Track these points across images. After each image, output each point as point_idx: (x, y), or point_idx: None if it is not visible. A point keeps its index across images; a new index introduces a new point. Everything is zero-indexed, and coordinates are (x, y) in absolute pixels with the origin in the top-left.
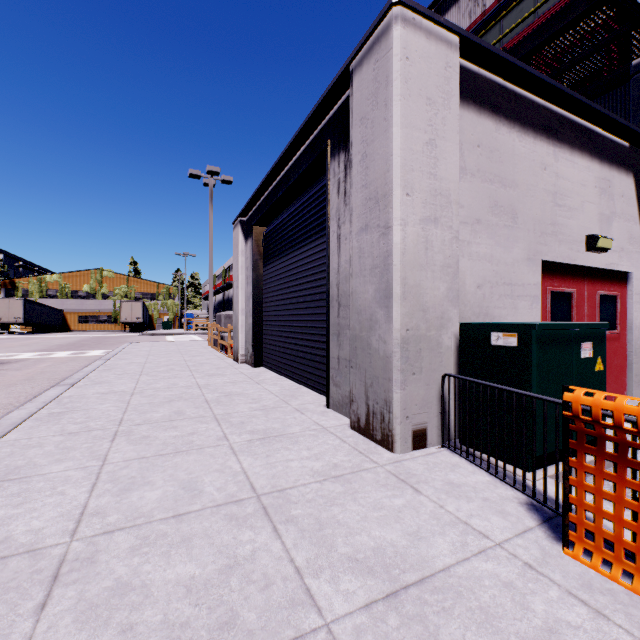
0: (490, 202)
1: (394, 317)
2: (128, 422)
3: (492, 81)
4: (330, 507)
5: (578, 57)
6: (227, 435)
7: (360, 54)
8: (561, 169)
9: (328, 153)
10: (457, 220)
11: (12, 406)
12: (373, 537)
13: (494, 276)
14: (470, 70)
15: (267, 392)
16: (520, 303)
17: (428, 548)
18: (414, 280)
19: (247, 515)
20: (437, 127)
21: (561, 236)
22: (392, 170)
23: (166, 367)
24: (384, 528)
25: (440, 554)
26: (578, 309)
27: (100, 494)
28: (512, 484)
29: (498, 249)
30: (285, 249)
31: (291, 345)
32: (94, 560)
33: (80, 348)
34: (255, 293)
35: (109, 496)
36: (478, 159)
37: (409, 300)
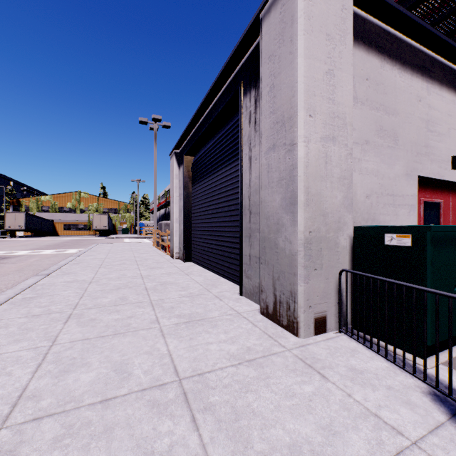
0: (376, 126)
1: (299, 221)
2: (81, 306)
3: (378, 26)
4: (245, 394)
5: (438, 18)
6: (159, 319)
7: (268, 3)
8: (432, 101)
9: (241, 92)
10: (351, 139)
11: (1, 291)
12: (288, 431)
13: (379, 188)
14: (360, 16)
15: (193, 282)
16: (400, 211)
17: (344, 446)
18: (316, 189)
19: (168, 401)
20: (335, 59)
21: (432, 156)
22: (297, 95)
23: (120, 262)
24: (297, 420)
25: (357, 455)
26: (445, 216)
27: (41, 375)
28: (412, 372)
29: (383, 166)
30: (208, 172)
31: (212, 245)
32: (15, 453)
33: (62, 247)
34: (186, 206)
35: (48, 378)
36: (367, 90)
37: (311, 206)
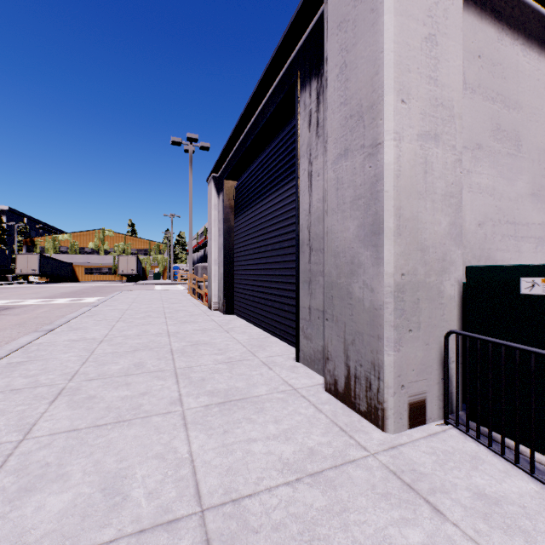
0: (492, 125)
1: (385, 258)
2: (81, 376)
3: None
4: None
5: None
6: (182, 397)
7: None
8: None
9: (298, 85)
10: (461, 139)
11: None
12: None
13: (496, 213)
14: None
15: (234, 341)
16: (524, 245)
17: None
18: (410, 211)
19: None
20: (438, 20)
21: None
22: (383, 70)
23: (144, 314)
24: None
25: None
26: None
27: None
28: None
29: (500, 181)
30: (254, 199)
31: (260, 293)
32: None
33: (79, 295)
34: (226, 244)
35: None
36: (479, 72)
37: (404, 236)
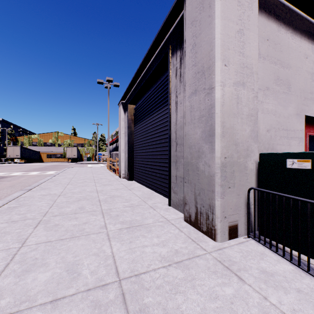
0: (274, 76)
1: (216, 149)
2: (50, 214)
3: None
4: (174, 295)
5: None
6: (106, 224)
7: None
8: None
9: (169, 53)
10: (257, 85)
11: None
12: None
13: (277, 124)
14: None
15: (134, 195)
16: (292, 142)
17: None
18: (229, 124)
19: (108, 302)
20: (244, 21)
21: None
22: (215, 48)
23: (82, 180)
24: None
25: None
26: None
27: (7, 274)
28: None
29: (279, 107)
30: (145, 115)
31: (148, 168)
32: None
33: (44, 170)
34: (129, 141)
35: (12, 277)
36: (267, 48)
37: (226, 137)
